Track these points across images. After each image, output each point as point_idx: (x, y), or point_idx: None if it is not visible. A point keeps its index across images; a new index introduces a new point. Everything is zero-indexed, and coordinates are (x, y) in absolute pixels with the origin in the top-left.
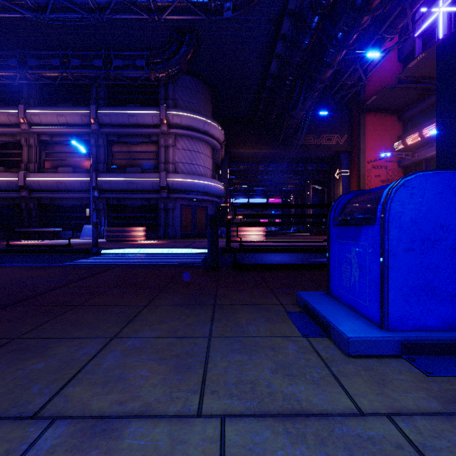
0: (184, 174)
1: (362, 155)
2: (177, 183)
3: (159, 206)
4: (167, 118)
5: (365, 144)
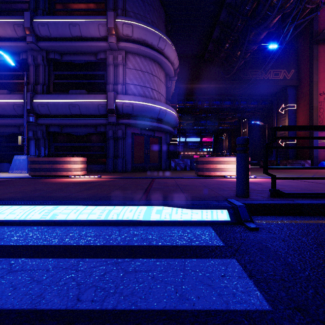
0: (136, 96)
1: (314, 87)
2: (127, 105)
3: (107, 135)
4: (116, 28)
5: (317, 75)
